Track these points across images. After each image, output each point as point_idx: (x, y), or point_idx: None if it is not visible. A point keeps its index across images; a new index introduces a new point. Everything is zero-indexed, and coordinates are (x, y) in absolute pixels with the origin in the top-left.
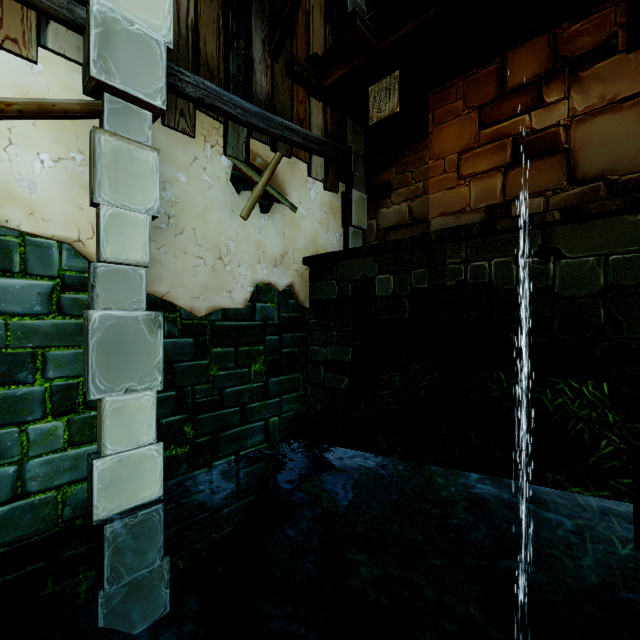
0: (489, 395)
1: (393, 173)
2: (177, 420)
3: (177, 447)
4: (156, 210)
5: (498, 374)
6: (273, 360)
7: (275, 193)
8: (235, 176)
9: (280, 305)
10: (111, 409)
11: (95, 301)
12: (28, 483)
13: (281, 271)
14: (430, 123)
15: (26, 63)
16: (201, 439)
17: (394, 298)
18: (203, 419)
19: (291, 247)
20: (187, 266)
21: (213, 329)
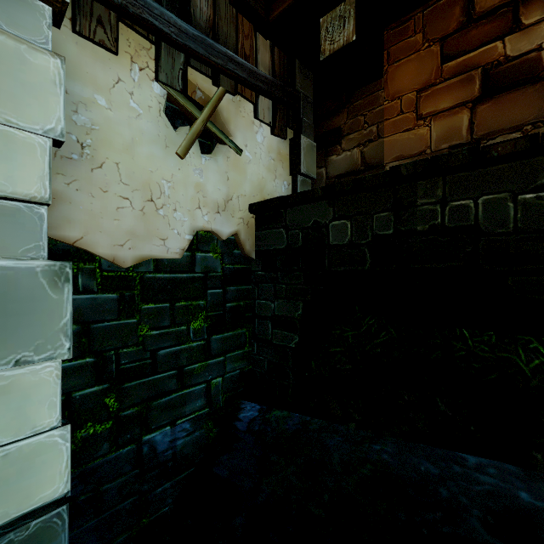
0: (453, 355)
1: (344, 118)
2: (96, 392)
3: (96, 424)
4: (59, 132)
5: (461, 331)
6: (216, 316)
7: (217, 132)
8: (171, 109)
9: (224, 256)
10: None
11: None
12: None
13: (224, 218)
14: (385, 62)
15: None
16: (128, 411)
17: (352, 247)
18: (130, 387)
19: (236, 193)
20: (108, 207)
21: (143, 282)
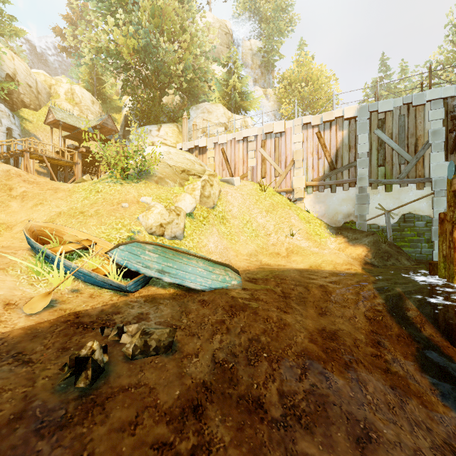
0: None
1: None
2: None
3: None
4: (445, 207)
5: None
6: None
7: None
8: None
9: None
10: (436, 243)
11: (433, 225)
12: (422, 252)
13: None
14: None
15: (422, 190)
16: None
17: None
18: None
19: None
20: None
21: None
